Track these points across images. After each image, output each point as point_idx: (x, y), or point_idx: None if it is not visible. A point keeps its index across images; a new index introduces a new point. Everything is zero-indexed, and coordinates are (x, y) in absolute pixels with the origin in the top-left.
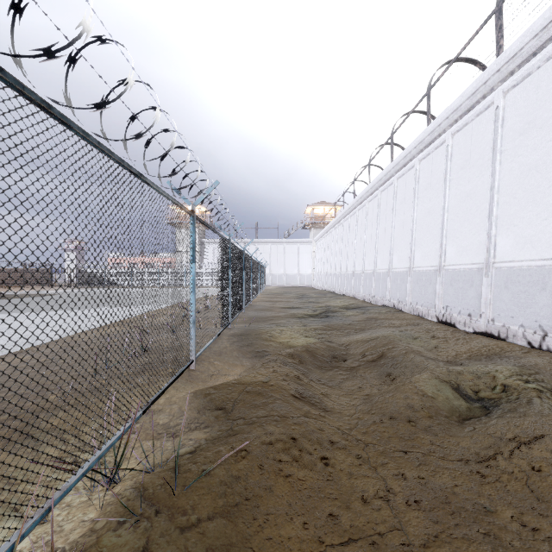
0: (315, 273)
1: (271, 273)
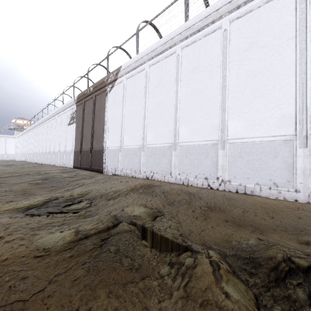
0: (17, 153)
1: None
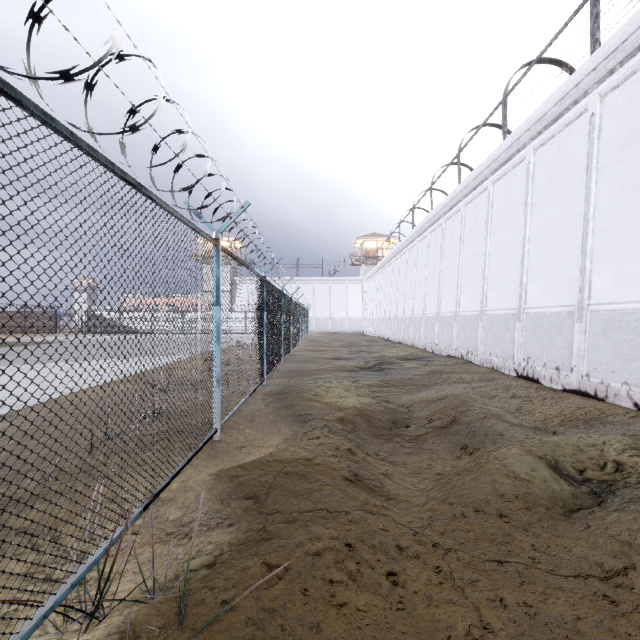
0: (366, 317)
1: (314, 317)
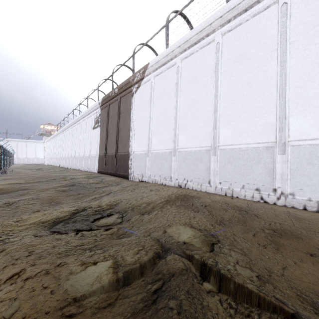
0: (45, 157)
1: (17, 157)
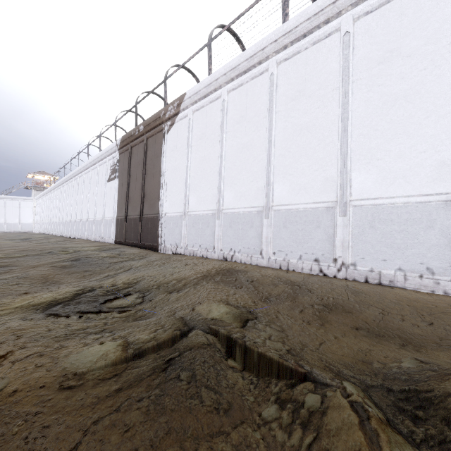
0: (35, 222)
1: None
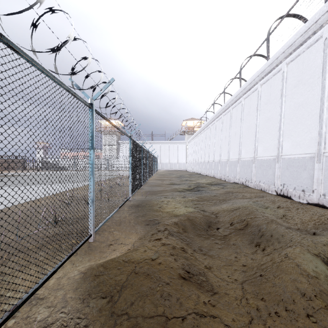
0: (188, 162)
1: (161, 162)
